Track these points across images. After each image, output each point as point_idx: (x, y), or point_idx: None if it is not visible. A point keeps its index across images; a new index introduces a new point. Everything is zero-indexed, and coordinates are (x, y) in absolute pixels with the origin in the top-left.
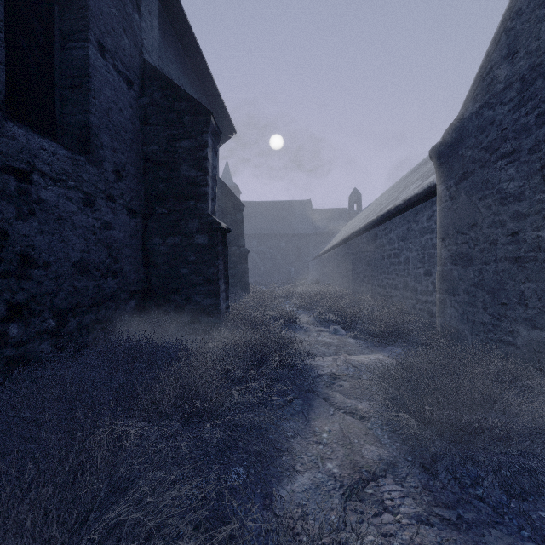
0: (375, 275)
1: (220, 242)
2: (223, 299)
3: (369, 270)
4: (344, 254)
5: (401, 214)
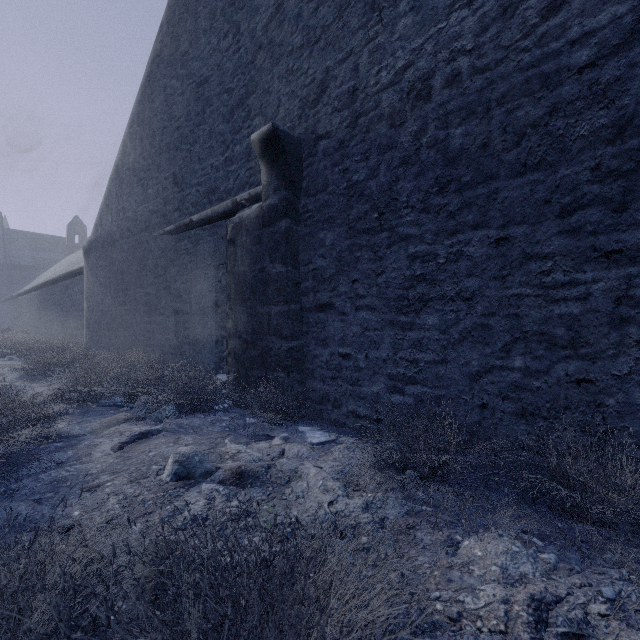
0: (67, 320)
1: None
2: None
3: (63, 315)
4: (43, 299)
5: (81, 275)
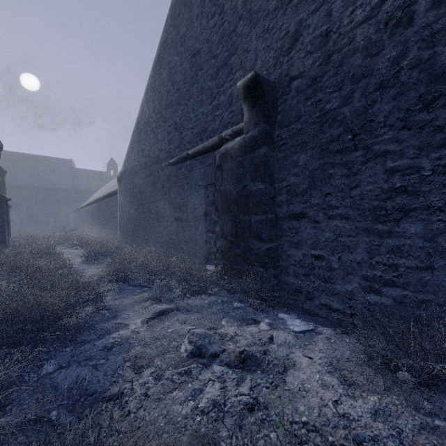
0: (107, 223)
1: (5, 206)
2: (7, 235)
3: (105, 221)
4: (94, 210)
5: (116, 195)
